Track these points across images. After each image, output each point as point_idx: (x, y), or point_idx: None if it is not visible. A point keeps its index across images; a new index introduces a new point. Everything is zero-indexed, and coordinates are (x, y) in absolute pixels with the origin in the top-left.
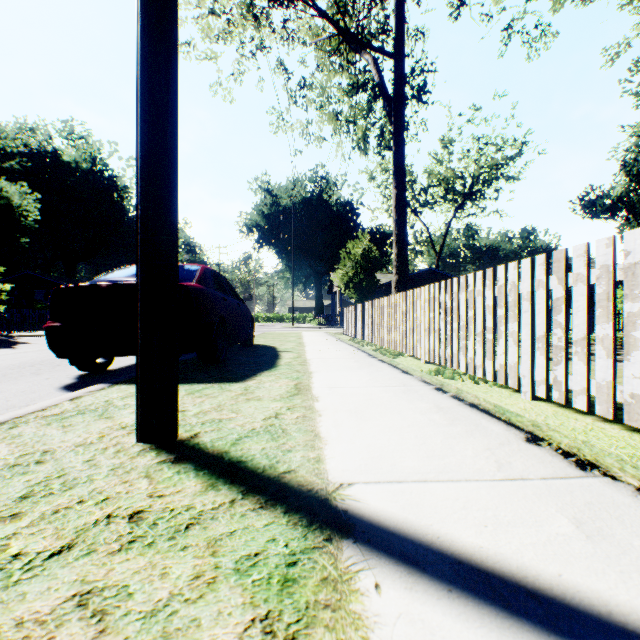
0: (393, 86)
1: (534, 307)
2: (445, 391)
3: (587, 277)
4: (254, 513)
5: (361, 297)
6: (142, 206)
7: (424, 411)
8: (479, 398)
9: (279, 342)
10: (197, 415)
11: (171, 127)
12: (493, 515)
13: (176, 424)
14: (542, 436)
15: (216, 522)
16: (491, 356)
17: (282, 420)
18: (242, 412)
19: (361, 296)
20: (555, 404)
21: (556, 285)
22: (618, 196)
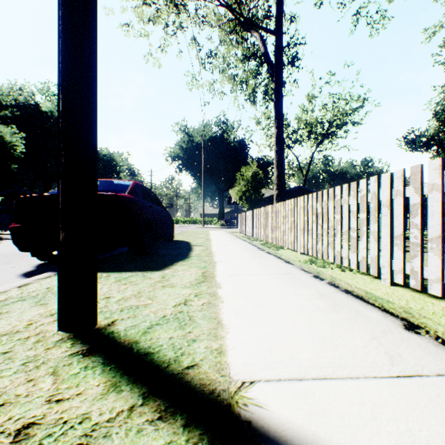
0: (274, 55)
1: (392, 211)
2: (322, 278)
3: (442, 186)
4: (151, 427)
5: (251, 206)
6: (62, 119)
7: (309, 297)
8: (351, 285)
9: (192, 238)
10: (118, 302)
11: (89, 49)
12: (407, 429)
13: (94, 314)
14: (417, 323)
15: (108, 442)
16: (355, 250)
17: (190, 307)
18: (157, 299)
19: (251, 205)
20: (410, 289)
21: (413, 193)
22: (431, 135)
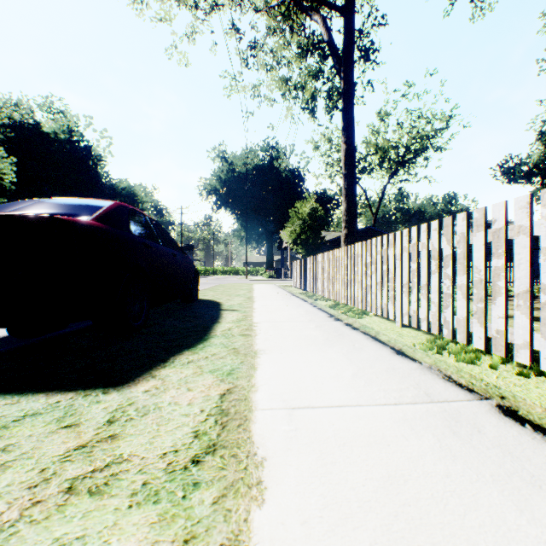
0: (343, 41)
1: None
2: (538, 425)
3: None
4: None
5: (308, 252)
6: None
7: None
8: None
9: (227, 296)
10: None
11: None
12: None
13: None
14: None
15: None
16: None
17: None
18: None
19: (308, 251)
20: None
21: None
22: (534, 163)
